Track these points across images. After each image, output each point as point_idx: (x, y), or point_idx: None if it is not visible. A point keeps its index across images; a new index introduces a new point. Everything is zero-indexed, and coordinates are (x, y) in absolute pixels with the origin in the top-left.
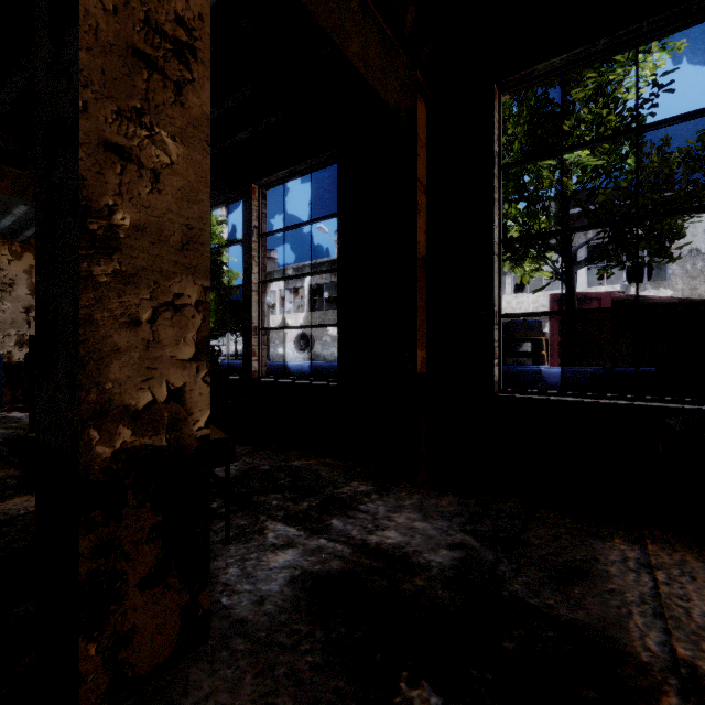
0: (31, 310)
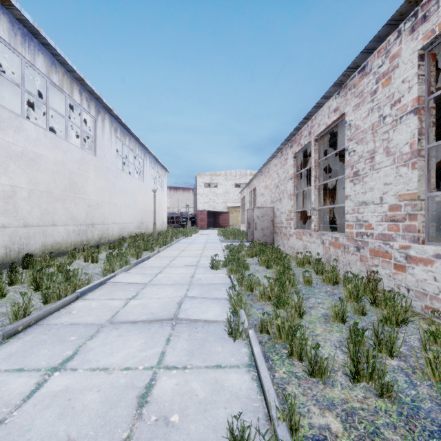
0: (330, 210)
